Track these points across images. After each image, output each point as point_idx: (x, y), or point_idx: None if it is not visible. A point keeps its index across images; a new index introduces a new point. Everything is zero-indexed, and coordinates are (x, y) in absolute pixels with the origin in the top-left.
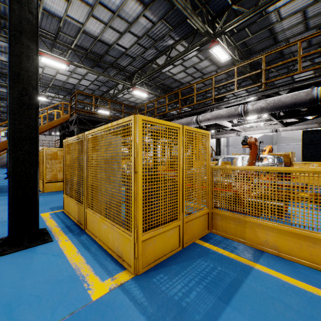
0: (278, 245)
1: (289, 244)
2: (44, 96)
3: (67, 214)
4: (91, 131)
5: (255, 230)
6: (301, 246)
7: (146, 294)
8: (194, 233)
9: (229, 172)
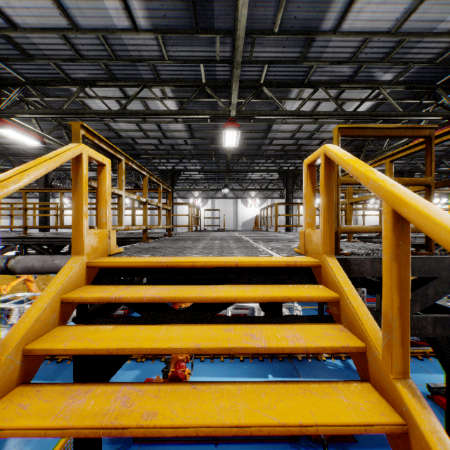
0: None
1: None
2: None
3: None
4: None
5: None
6: None
7: None
8: None
9: None
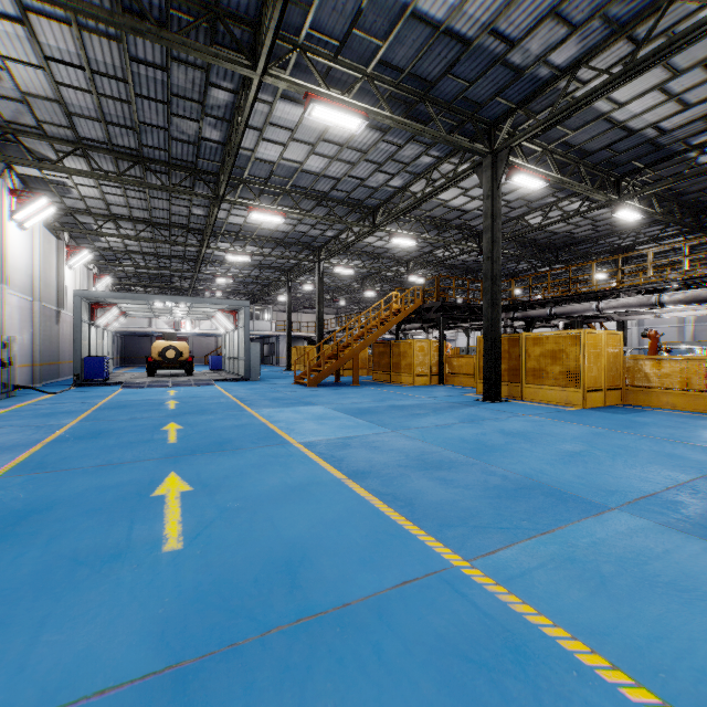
0: (674, 403)
1: (680, 401)
2: (351, 267)
3: None
4: (532, 333)
5: (658, 397)
6: (687, 401)
7: (595, 410)
8: (612, 400)
9: (639, 360)
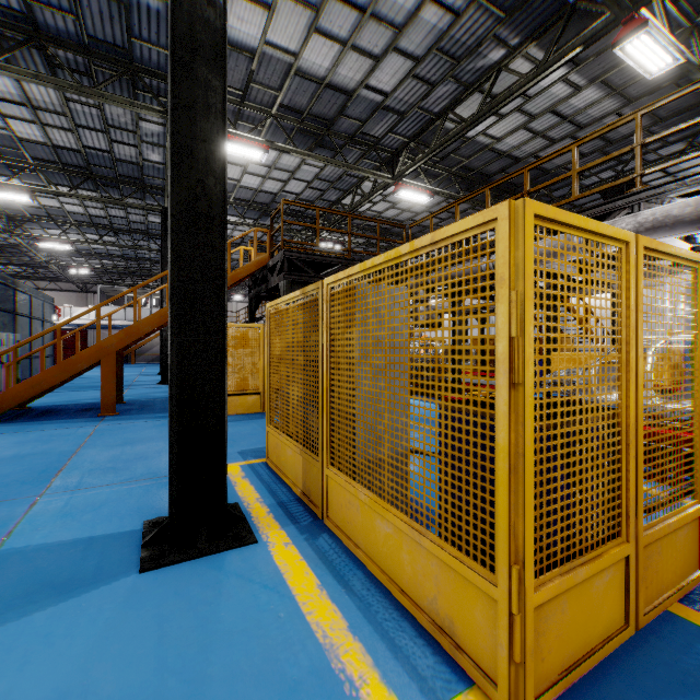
0: None
1: None
2: None
3: (276, 472)
4: (341, 275)
5: None
6: None
7: None
8: (663, 581)
9: None
